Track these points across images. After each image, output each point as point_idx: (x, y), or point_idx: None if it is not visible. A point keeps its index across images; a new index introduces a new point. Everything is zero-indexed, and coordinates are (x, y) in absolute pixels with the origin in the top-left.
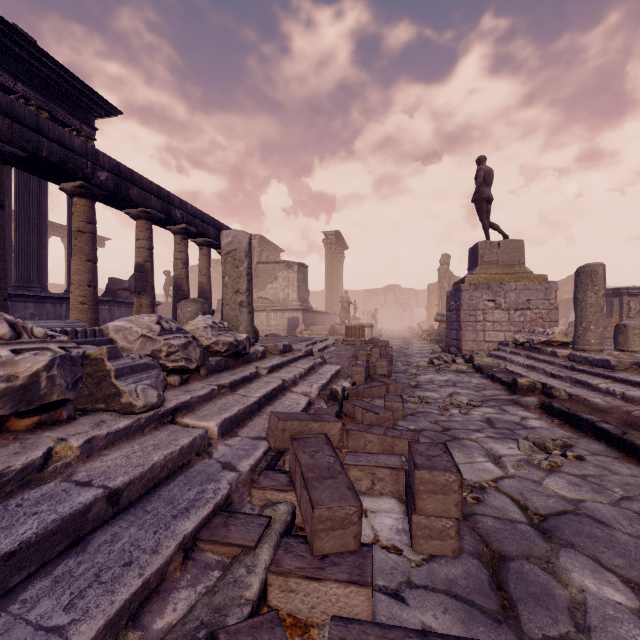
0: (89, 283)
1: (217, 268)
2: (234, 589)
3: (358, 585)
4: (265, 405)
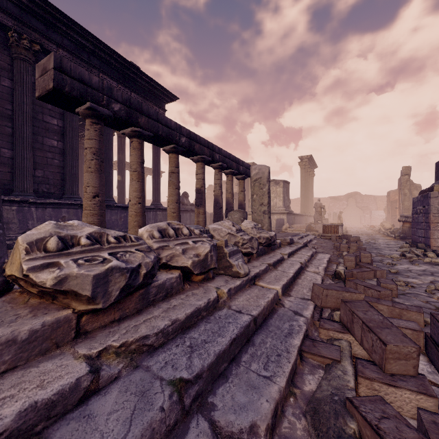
0: (176, 201)
1: (224, 186)
2: (340, 380)
3: (427, 395)
4: (296, 278)
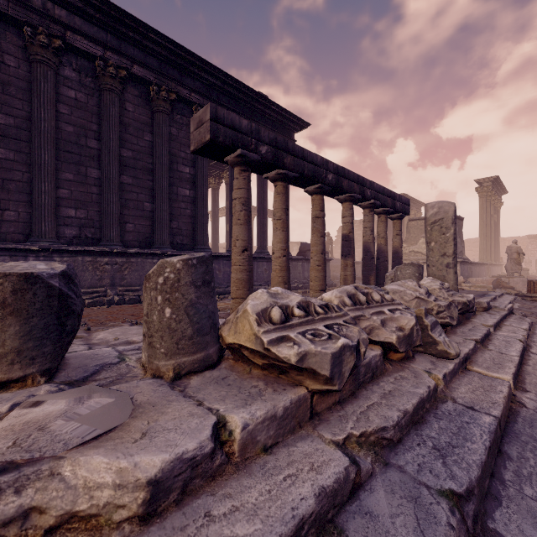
0: (322, 252)
1: (361, 226)
2: None
3: None
4: (521, 364)
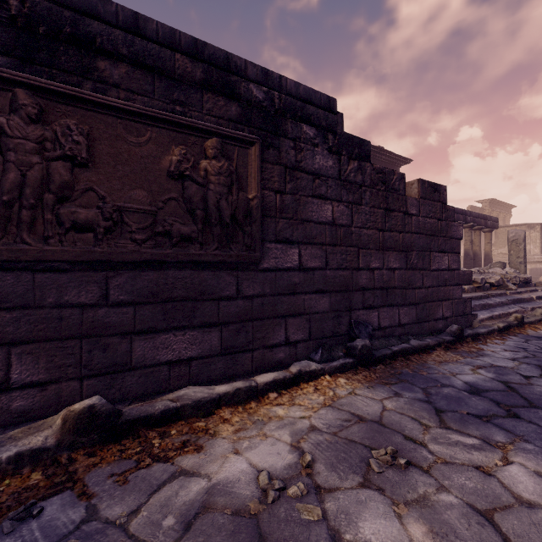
0: None
1: None
2: None
3: None
4: None
